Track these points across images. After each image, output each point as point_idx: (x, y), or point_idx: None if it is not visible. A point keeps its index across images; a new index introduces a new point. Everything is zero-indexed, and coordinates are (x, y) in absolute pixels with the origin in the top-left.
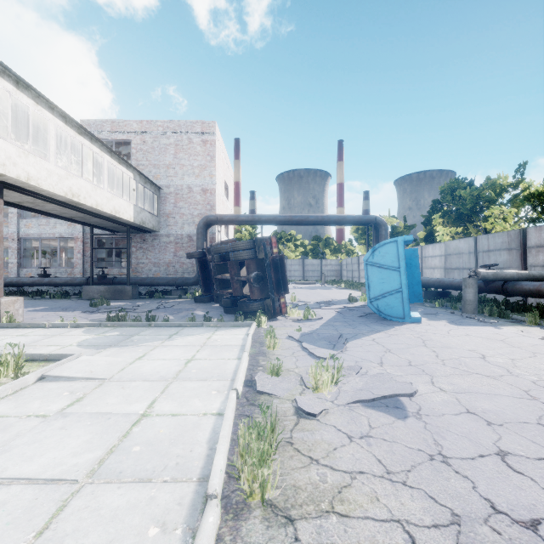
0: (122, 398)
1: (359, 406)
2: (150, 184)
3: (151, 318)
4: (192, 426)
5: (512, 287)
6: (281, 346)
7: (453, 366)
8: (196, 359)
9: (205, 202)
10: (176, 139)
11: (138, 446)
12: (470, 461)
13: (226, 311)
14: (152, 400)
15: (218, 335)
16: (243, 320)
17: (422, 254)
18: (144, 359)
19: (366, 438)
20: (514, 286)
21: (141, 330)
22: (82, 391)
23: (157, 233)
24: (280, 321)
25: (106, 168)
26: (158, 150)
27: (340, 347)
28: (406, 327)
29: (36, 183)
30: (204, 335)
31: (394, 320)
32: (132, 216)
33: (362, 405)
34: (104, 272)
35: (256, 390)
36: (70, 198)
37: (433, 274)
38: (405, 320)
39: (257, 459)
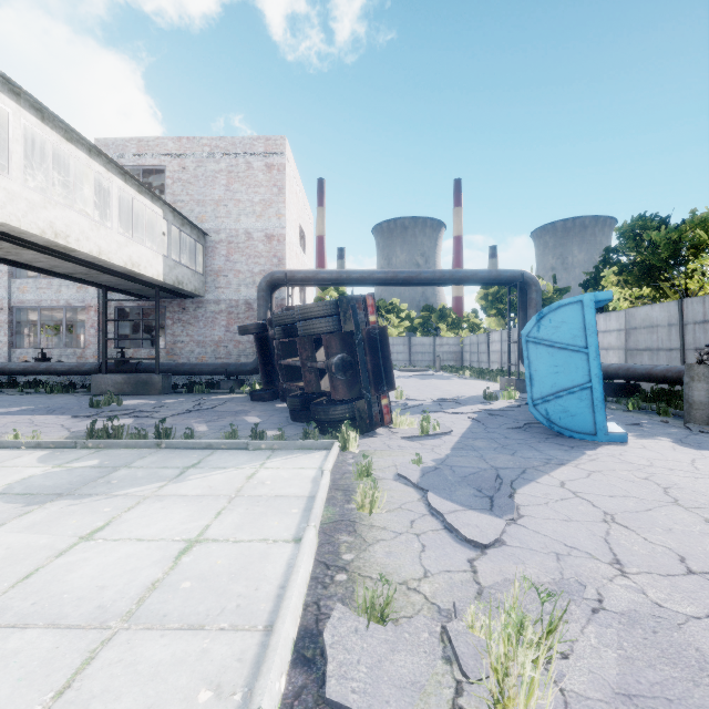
0: None
1: None
2: (190, 227)
3: (164, 432)
4: None
5: None
6: (386, 500)
7: None
8: (207, 539)
9: (270, 254)
10: (229, 164)
11: None
12: None
13: (293, 417)
14: None
15: (270, 469)
16: (319, 435)
17: None
18: (96, 540)
19: None
20: None
21: (140, 455)
22: None
23: (202, 298)
24: (382, 438)
25: (117, 198)
26: (203, 180)
27: (505, 506)
28: (607, 453)
29: None
30: (244, 468)
31: (578, 438)
32: (160, 272)
33: None
34: (124, 355)
35: (323, 687)
36: (50, 239)
37: (605, 358)
38: (598, 438)
39: None
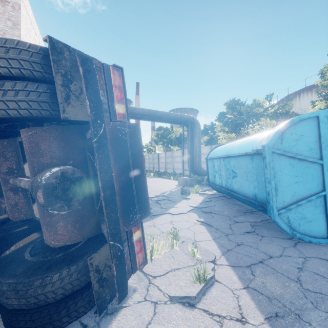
0: None
1: None
2: None
3: None
4: None
5: None
6: None
7: None
8: None
9: None
10: None
11: None
12: None
13: None
14: None
15: None
16: None
17: None
18: None
19: None
20: None
21: None
22: None
23: None
24: (140, 309)
25: None
26: None
27: None
28: None
29: None
30: None
31: (315, 242)
32: None
33: None
34: None
35: None
36: None
37: None
38: None
39: None
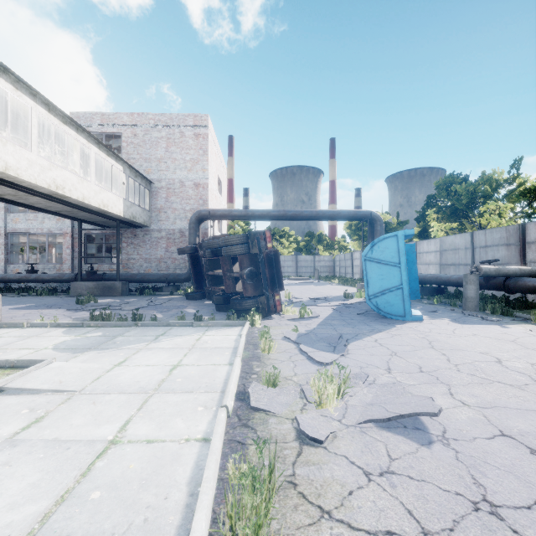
0: (91, 417)
1: (372, 427)
2: (140, 177)
3: (138, 317)
4: (170, 458)
5: (514, 284)
6: (277, 348)
7: (469, 373)
8: (183, 364)
9: (197, 197)
10: (168, 133)
11: (98, 491)
12: (527, 513)
13: (218, 309)
14: (126, 420)
15: (209, 335)
16: (236, 319)
17: (417, 250)
18: (124, 366)
19: (388, 475)
20: (517, 282)
21: (126, 330)
22: (45, 408)
23: (148, 228)
24: (275, 320)
25: (94, 160)
26: (149, 144)
27: (341, 349)
28: (408, 326)
29: (16, 173)
30: (193, 335)
31: (394, 319)
32: (121, 210)
33: (375, 425)
34: (93, 268)
35: (249, 405)
36: (53, 190)
37: (427, 270)
38: (406, 319)
39: (251, 529)
